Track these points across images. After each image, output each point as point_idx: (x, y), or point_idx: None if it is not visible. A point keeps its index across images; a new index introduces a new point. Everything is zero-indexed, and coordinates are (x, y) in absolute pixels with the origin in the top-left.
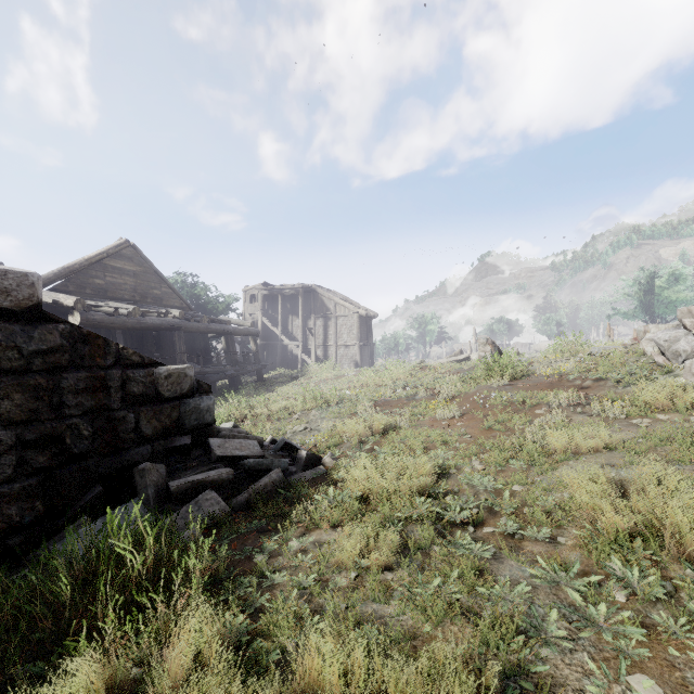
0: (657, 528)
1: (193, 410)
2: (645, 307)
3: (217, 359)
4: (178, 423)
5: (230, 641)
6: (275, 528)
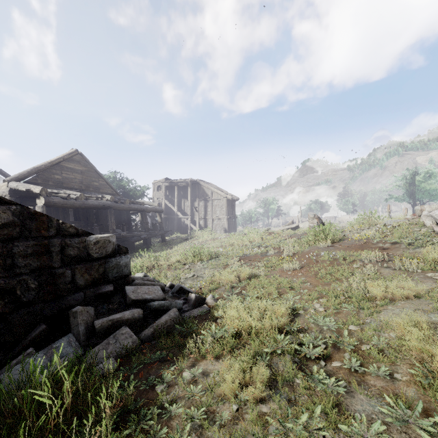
0: None
1: (115, 266)
2: (410, 193)
3: (135, 227)
4: (104, 275)
5: None
6: (173, 358)
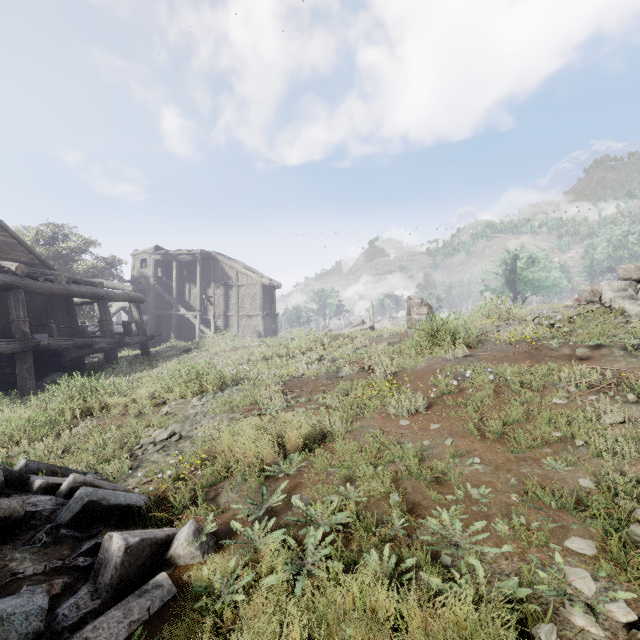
0: None
1: None
2: (511, 284)
3: (81, 329)
4: None
5: None
6: None
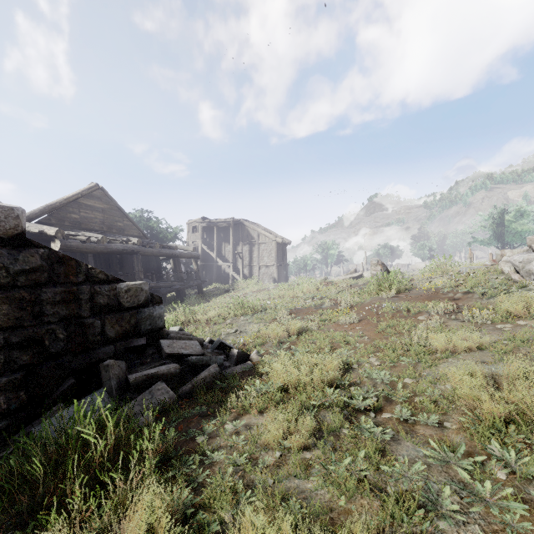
0: (527, 416)
1: (148, 317)
2: (497, 236)
3: (167, 276)
4: (135, 327)
5: (177, 514)
6: (214, 413)
